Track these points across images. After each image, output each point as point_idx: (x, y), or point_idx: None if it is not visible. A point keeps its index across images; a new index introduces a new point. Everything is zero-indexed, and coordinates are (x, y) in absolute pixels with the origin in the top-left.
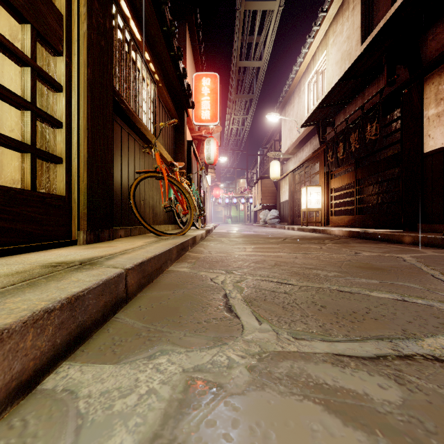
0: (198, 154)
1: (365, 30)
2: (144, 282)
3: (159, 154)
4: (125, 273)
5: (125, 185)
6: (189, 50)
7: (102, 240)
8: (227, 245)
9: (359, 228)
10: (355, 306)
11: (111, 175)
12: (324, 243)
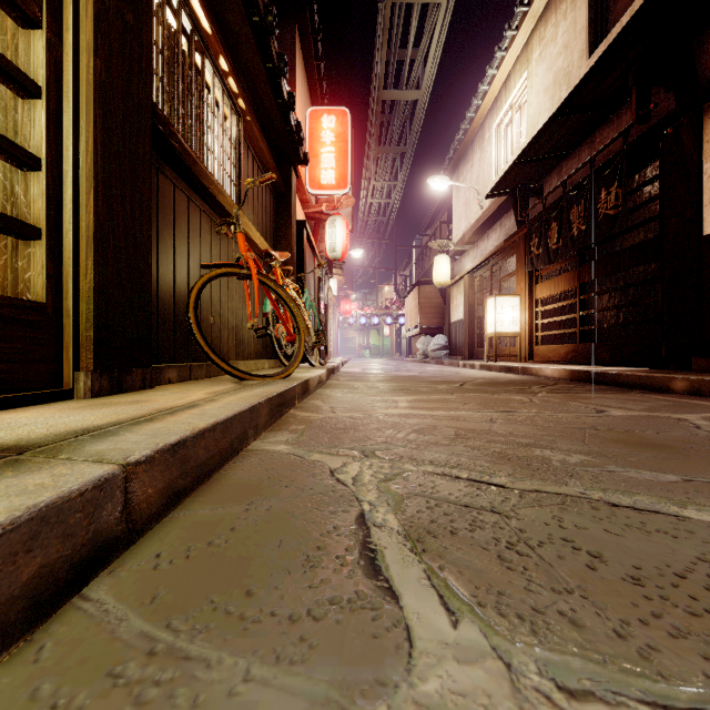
0: (316, 243)
1: (595, 32)
2: (186, 485)
3: (243, 235)
4: (126, 475)
5: (183, 289)
6: (300, 71)
7: (128, 389)
8: (364, 396)
9: (586, 365)
10: (670, 553)
11: (148, 267)
12: (533, 392)
